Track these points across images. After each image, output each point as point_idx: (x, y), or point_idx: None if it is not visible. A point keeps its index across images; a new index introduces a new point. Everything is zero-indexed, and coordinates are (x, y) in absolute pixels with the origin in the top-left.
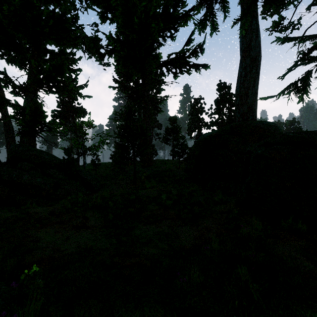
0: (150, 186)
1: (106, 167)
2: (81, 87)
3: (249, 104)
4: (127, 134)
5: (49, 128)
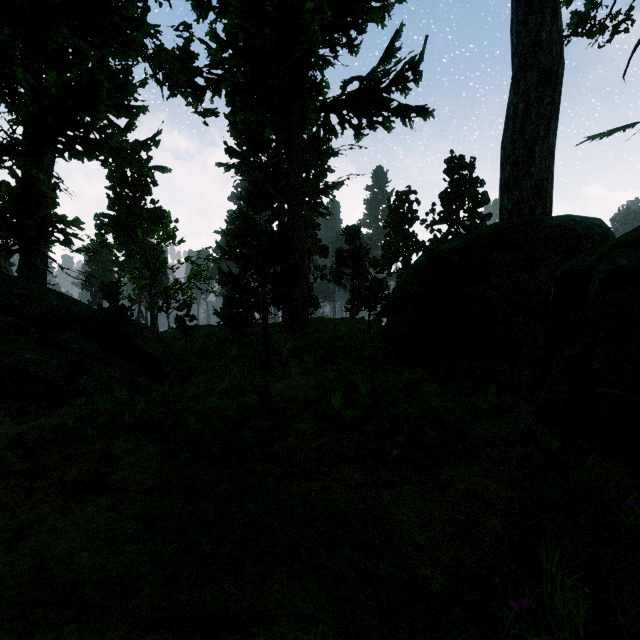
0: (300, 370)
1: (210, 333)
2: (146, 146)
3: (536, 178)
4: (249, 253)
5: (64, 235)
